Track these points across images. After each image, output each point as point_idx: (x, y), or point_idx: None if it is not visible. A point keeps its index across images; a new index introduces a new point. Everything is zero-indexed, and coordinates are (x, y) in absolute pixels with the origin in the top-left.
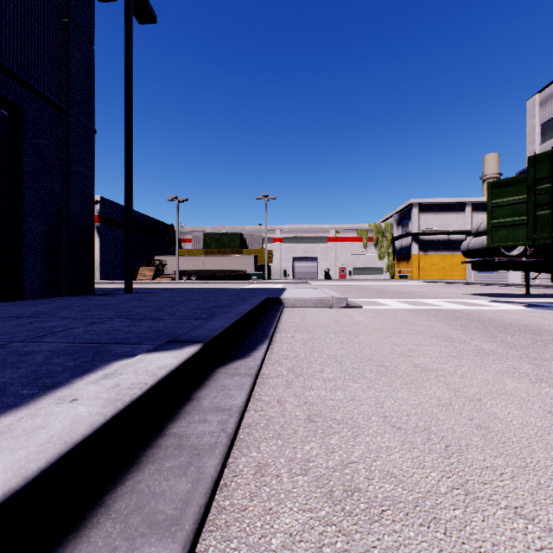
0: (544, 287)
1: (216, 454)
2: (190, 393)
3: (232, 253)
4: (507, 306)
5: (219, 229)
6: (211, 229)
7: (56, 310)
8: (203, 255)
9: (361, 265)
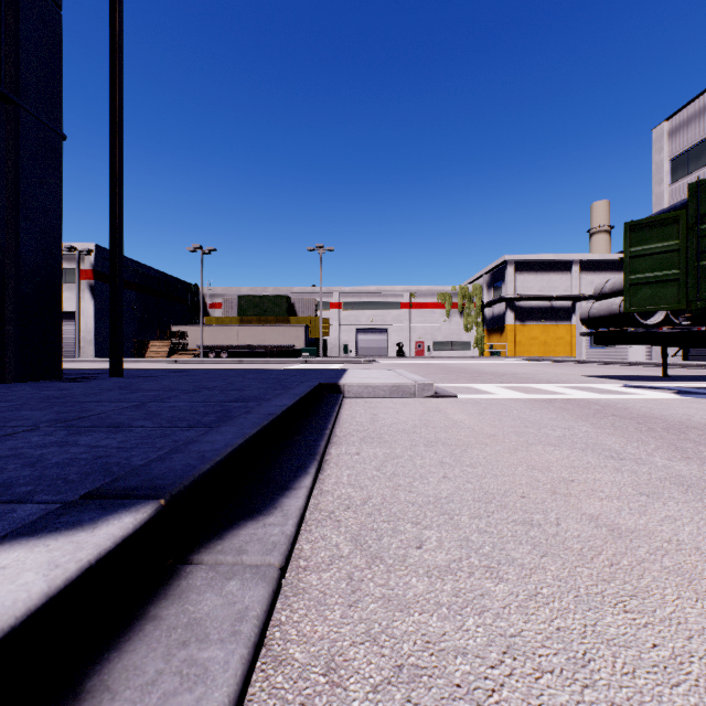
0: (676, 366)
1: None
2: (89, 664)
3: (277, 322)
4: (653, 393)
5: (259, 291)
6: (248, 291)
7: None
8: (237, 324)
9: (443, 339)
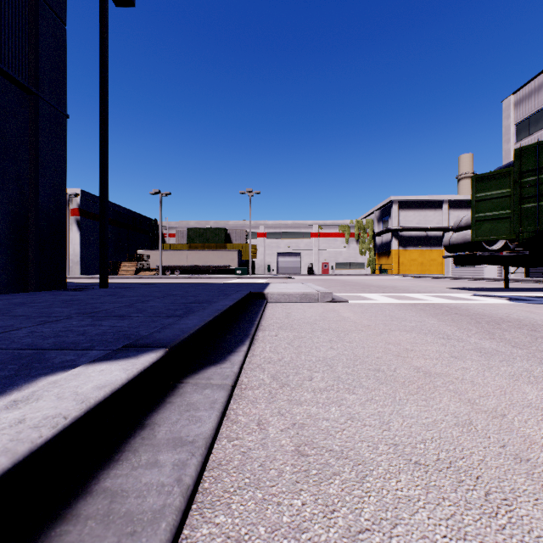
0: (519, 281)
1: (160, 531)
2: (144, 416)
3: (216, 248)
4: (491, 300)
5: (203, 224)
6: (195, 224)
7: (12, 307)
8: (187, 250)
9: (343, 260)
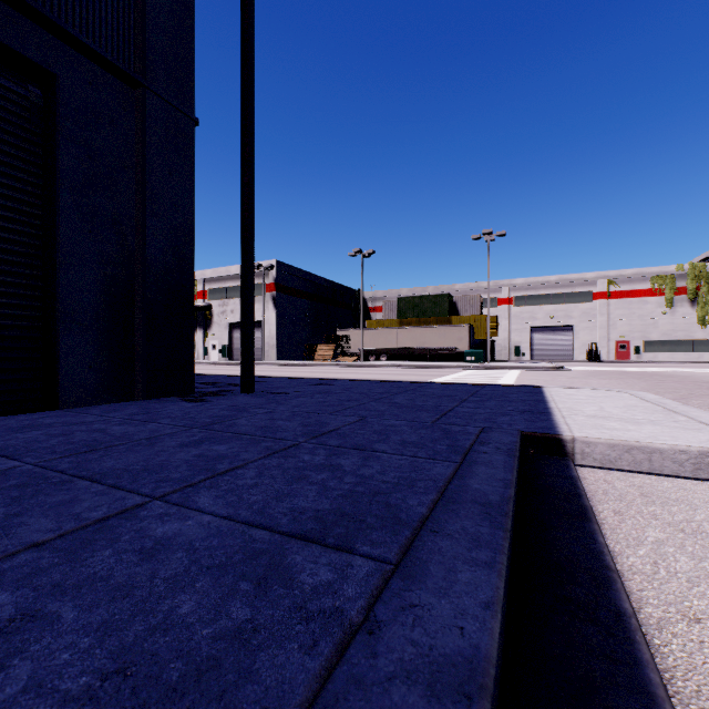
0: None
1: None
2: None
3: (437, 323)
4: None
5: (418, 291)
6: (408, 292)
7: None
8: (396, 327)
9: (661, 337)
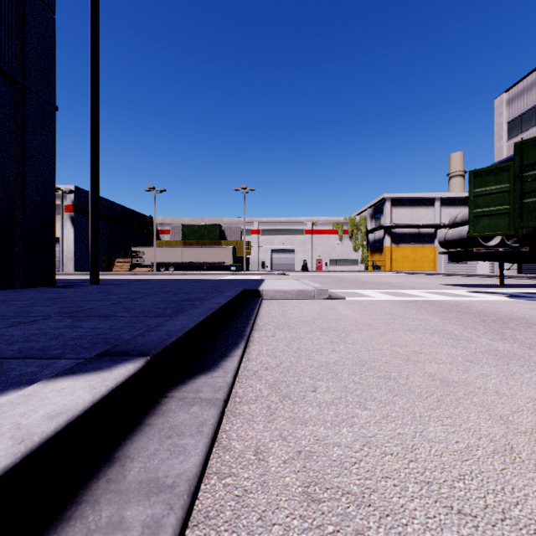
0: (512, 277)
1: None
2: (115, 446)
3: (211, 245)
4: (490, 296)
5: (197, 221)
6: (190, 221)
7: None
8: (181, 246)
9: (337, 257)
